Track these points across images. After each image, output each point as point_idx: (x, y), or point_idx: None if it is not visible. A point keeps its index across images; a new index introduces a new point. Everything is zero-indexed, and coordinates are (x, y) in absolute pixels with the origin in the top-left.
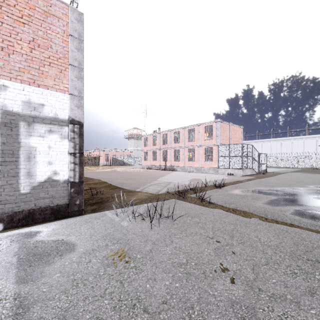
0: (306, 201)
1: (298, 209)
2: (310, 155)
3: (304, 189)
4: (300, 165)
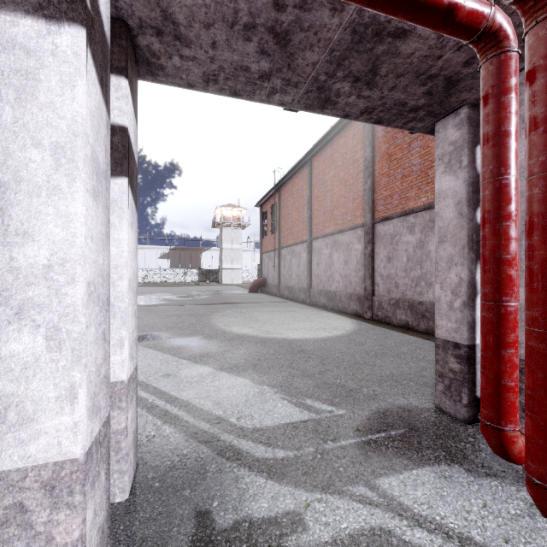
0: (146, 300)
1: (142, 303)
2: (151, 269)
3: (145, 296)
4: (141, 279)
